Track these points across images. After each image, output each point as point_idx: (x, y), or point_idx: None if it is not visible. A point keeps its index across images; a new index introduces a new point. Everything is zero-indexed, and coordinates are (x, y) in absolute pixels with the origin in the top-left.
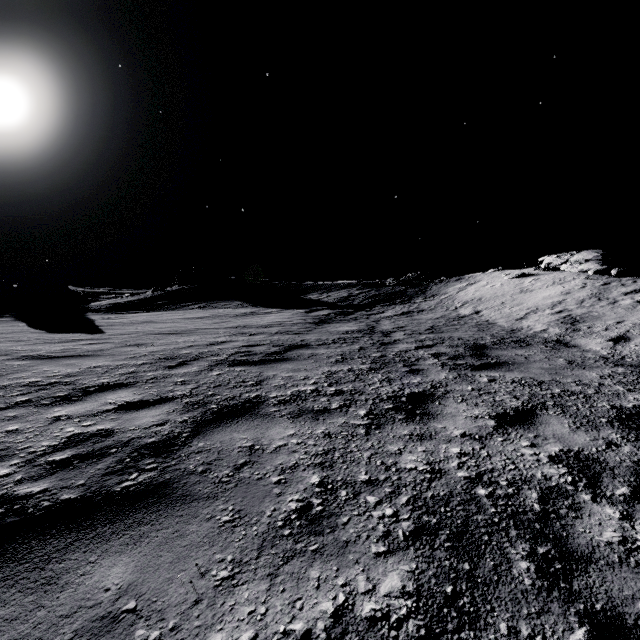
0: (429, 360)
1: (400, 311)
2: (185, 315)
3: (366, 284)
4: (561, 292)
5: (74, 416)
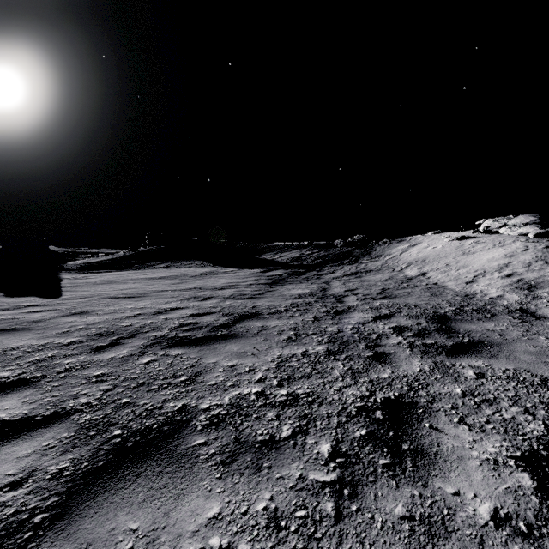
0: (392, 338)
1: (348, 271)
2: (149, 275)
3: (316, 245)
4: (505, 255)
5: None
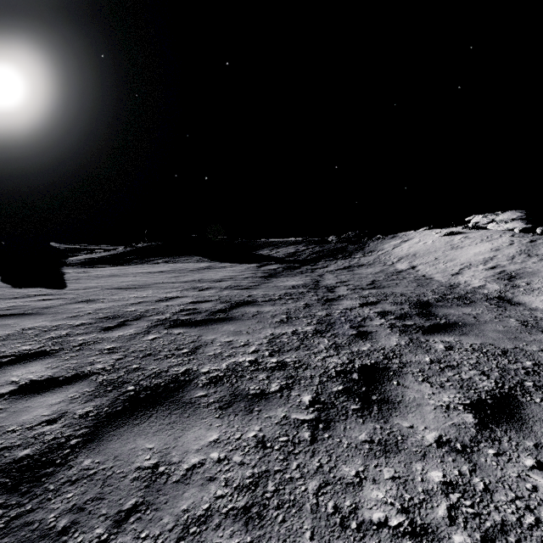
0: (376, 320)
1: (342, 266)
2: (148, 269)
3: (311, 241)
4: (491, 249)
5: None
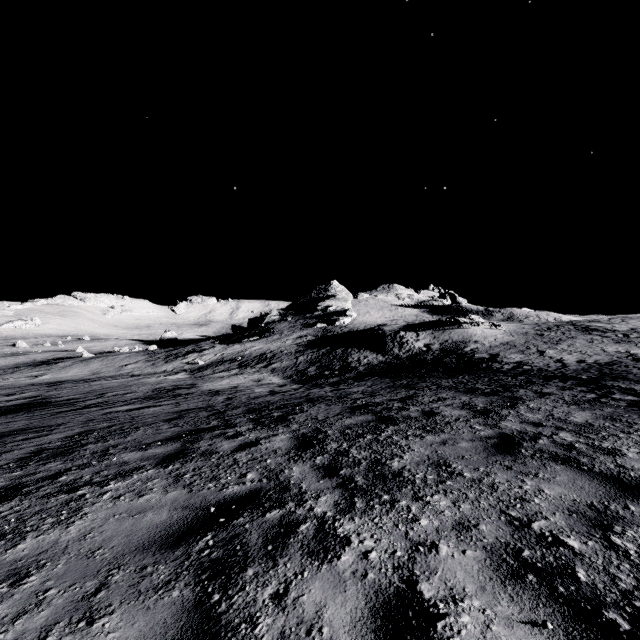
0: None
1: None
2: None
3: None
4: None
5: None
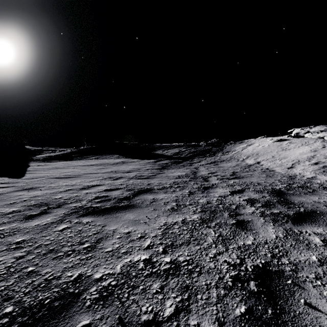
0: (247, 208)
1: (209, 161)
2: (84, 163)
3: (188, 145)
4: (310, 150)
5: None
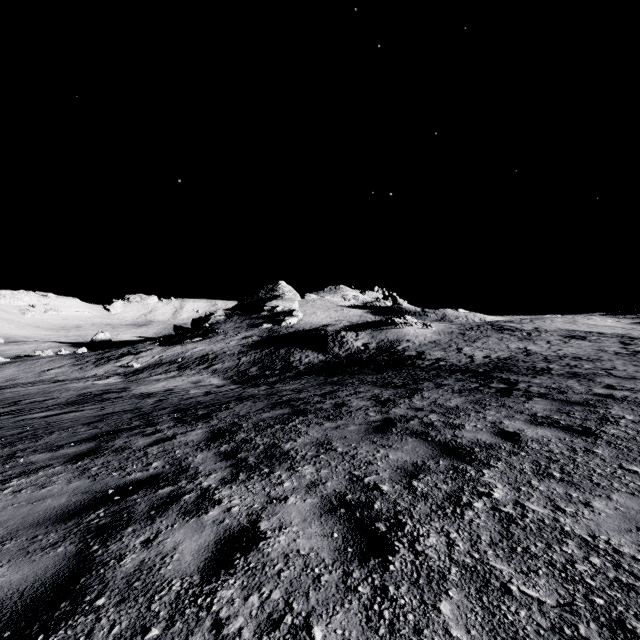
0: None
1: None
2: None
3: None
4: None
5: (497, 424)
